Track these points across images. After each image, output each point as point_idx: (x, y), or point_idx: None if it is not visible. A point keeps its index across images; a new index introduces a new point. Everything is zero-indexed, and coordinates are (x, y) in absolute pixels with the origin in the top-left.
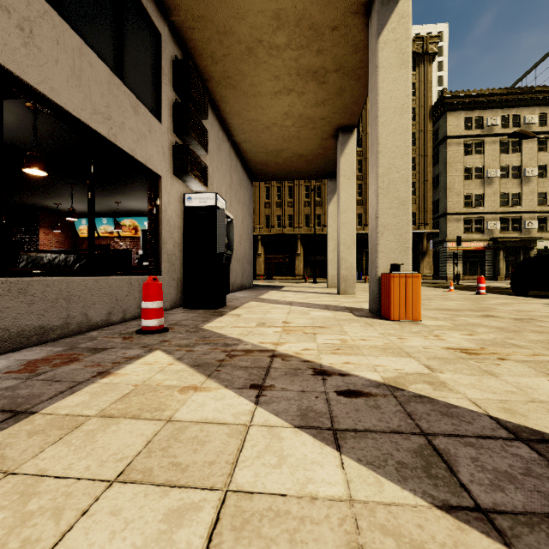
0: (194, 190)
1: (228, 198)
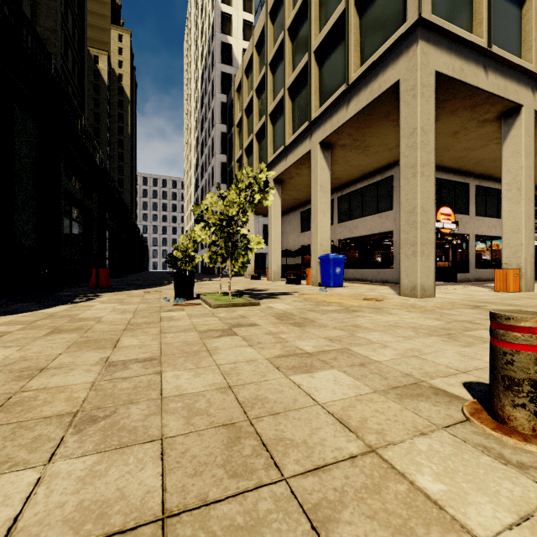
0: (536, 235)
1: None
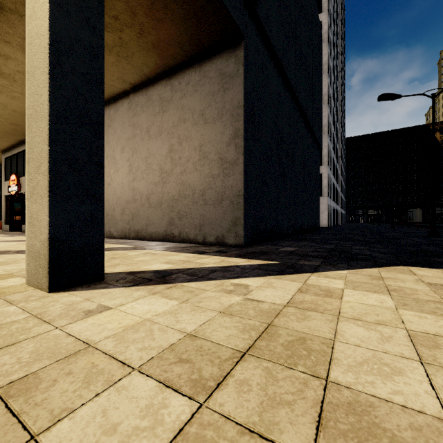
0: None
1: (128, 151)
